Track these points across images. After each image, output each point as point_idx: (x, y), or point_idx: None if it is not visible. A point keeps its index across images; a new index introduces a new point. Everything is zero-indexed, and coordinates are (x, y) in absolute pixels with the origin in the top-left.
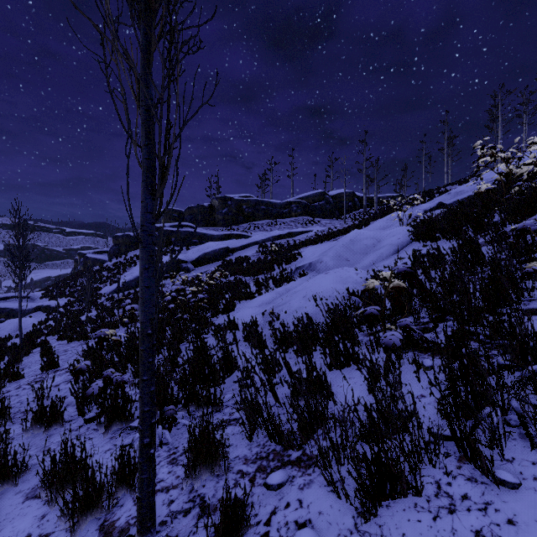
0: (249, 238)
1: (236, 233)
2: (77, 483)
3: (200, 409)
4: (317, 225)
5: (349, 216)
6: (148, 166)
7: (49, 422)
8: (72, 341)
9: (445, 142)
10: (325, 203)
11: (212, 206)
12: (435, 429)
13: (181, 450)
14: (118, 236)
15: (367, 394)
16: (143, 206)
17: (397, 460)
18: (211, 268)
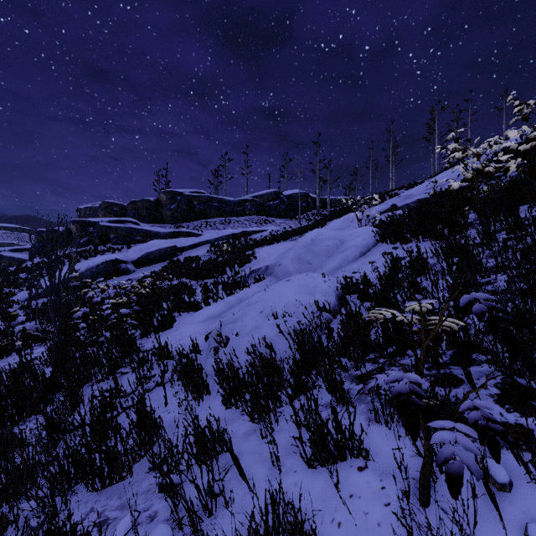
0: (200, 237)
1: (185, 231)
2: None
3: None
4: (272, 224)
5: (303, 217)
6: None
7: None
8: None
9: (391, 149)
10: (280, 203)
11: (159, 201)
12: None
13: None
14: (42, 231)
15: None
16: None
17: None
18: (155, 269)
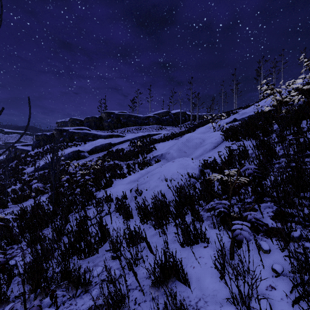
0: (124, 137)
1: (116, 134)
2: None
3: (70, 292)
4: (165, 130)
5: (183, 125)
6: None
7: None
8: None
9: (234, 85)
10: (169, 117)
11: (101, 117)
12: None
13: None
14: (39, 134)
15: (219, 281)
16: None
17: None
18: (99, 155)
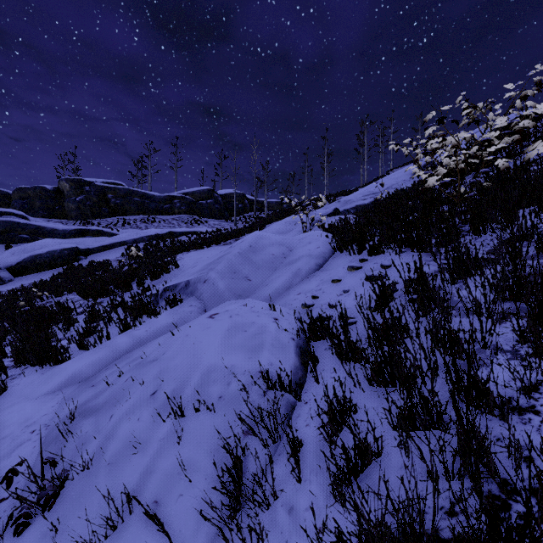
0: (114, 237)
1: (94, 229)
2: None
3: None
4: (205, 225)
5: (239, 219)
6: None
7: None
8: None
9: (325, 157)
10: (214, 202)
11: (60, 191)
12: None
13: None
14: None
15: None
16: None
17: None
18: (44, 277)
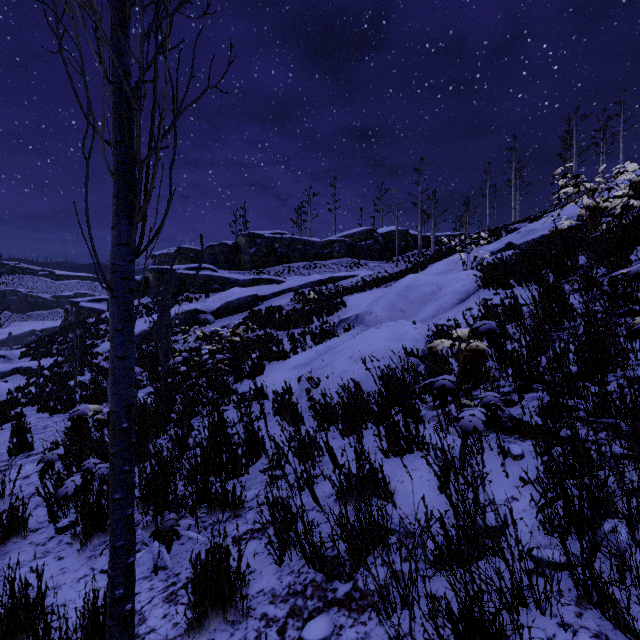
0: (283, 284)
1: (266, 278)
2: (30, 636)
3: (214, 515)
4: (364, 268)
5: (402, 259)
6: (121, 174)
7: (5, 534)
8: (56, 413)
9: (513, 172)
10: (374, 242)
11: (238, 245)
12: (539, 551)
13: (184, 580)
14: None
15: (439, 495)
16: (115, 235)
17: (495, 613)
18: (235, 319)
